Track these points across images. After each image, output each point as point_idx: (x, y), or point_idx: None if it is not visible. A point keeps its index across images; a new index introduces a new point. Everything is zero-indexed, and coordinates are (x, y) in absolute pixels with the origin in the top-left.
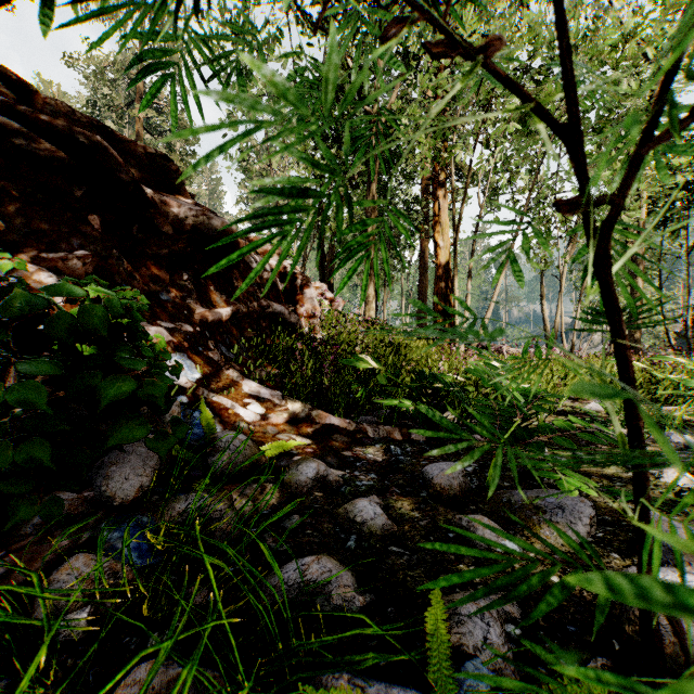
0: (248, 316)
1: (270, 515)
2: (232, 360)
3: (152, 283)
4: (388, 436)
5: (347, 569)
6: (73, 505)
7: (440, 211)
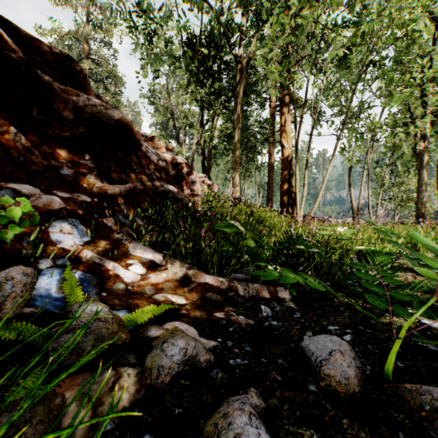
0: (144, 192)
1: (113, 434)
2: (127, 226)
3: (52, 159)
4: (257, 294)
5: None
6: None
7: (286, 123)
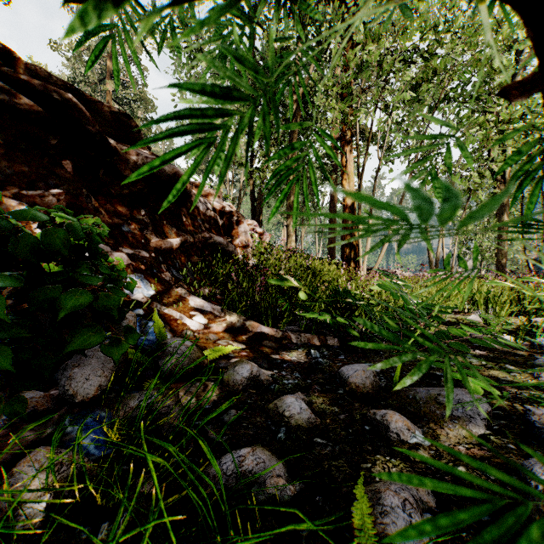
0: (194, 245)
1: (211, 410)
2: (181, 280)
3: (115, 217)
4: (309, 342)
5: (278, 460)
6: (39, 402)
7: (347, 163)
